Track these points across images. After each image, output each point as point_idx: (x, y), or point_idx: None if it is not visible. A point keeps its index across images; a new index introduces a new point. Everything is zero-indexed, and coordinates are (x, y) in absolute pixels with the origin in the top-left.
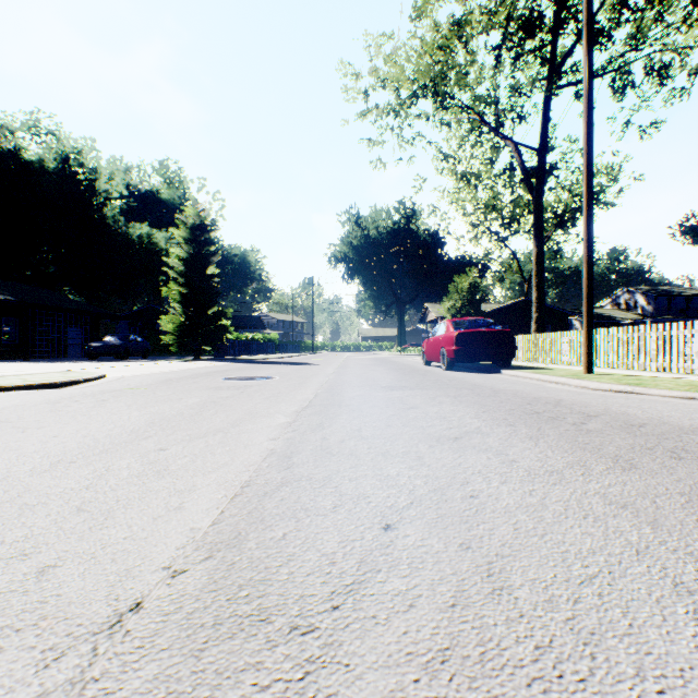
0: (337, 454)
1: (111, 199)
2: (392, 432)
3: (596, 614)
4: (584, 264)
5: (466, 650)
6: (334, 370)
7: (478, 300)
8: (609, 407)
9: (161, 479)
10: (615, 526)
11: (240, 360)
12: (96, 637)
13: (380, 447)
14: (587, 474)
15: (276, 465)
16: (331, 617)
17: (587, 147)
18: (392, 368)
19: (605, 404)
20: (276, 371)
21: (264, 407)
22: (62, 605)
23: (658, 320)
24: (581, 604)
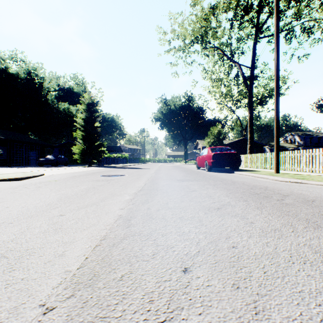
0: (155, 218)
1: (50, 91)
2: (184, 205)
3: None
4: (274, 120)
5: None
6: (154, 171)
7: (221, 138)
8: (292, 190)
9: (56, 234)
10: None
11: (110, 166)
12: None
13: (178, 214)
14: (295, 231)
15: (121, 225)
16: None
17: (276, 64)
18: (181, 170)
19: (290, 189)
20: (126, 172)
21: (119, 190)
22: None
23: (305, 148)
24: None
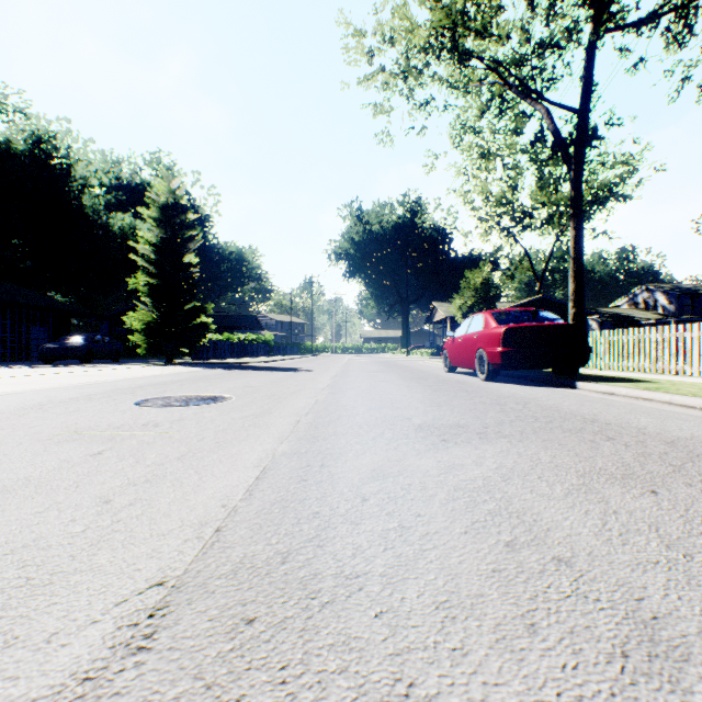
0: None
1: (90, 186)
2: None
3: None
4: None
5: None
6: (329, 380)
7: (492, 297)
8: None
9: None
10: None
11: (219, 364)
12: None
13: None
14: None
15: None
16: None
17: None
18: (407, 376)
19: None
20: (245, 383)
21: None
22: None
23: (683, 319)
24: None
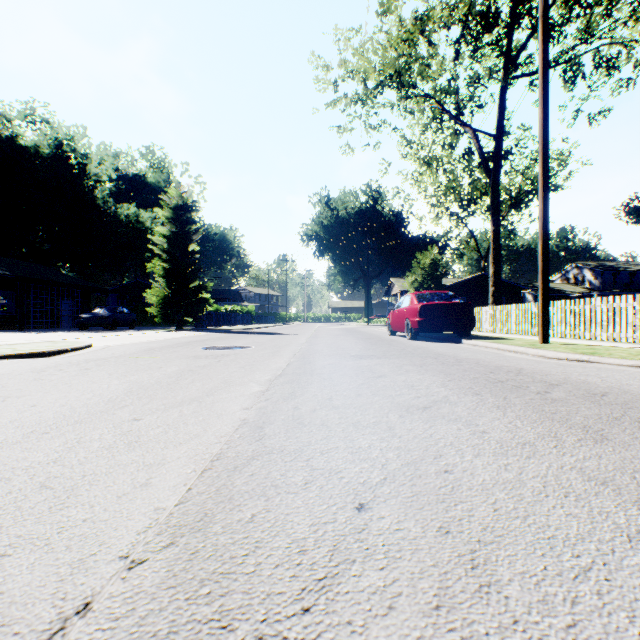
0: (309, 424)
1: (101, 181)
2: (362, 401)
3: (599, 620)
4: (540, 241)
5: None
6: (306, 339)
7: (439, 275)
8: (568, 375)
9: (131, 451)
10: (599, 506)
11: (219, 330)
12: None
13: (350, 417)
14: (560, 447)
15: (248, 436)
16: (300, 624)
17: (543, 131)
18: (360, 337)
19: (565, 372)
20: (252, 340)
21: (239, 375)
22: (1, 607)
23: (604, 293)
24: (581, 606)
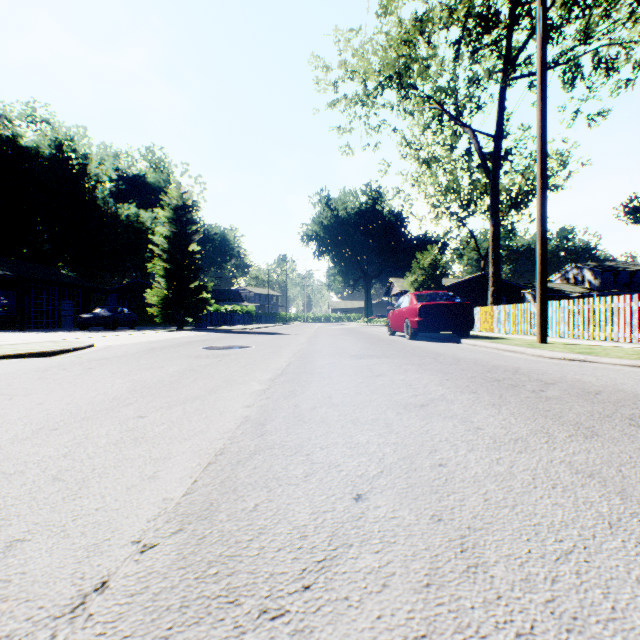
0: (309, 421)
1: (101, 182)
2: (361, 399)
3: (576, 595)
4: (538, 241)
5: (443, 638)
6: (306, 339)
7: (438, 275)
8: (564, 375)
9: (138, 447)
10: (585, 496)
11: (219, 330)
12: (56, 622)
13: (349, 414)
14: (551, 442)
15: (250, 432)
16: (301, 599)
17: (541, 133)
18: (359, 337)
19: (561, 371)
20: (252, 340)
21: (240, 375)
22: (25, 585)
23: (604, 293)
24: (560, 584)
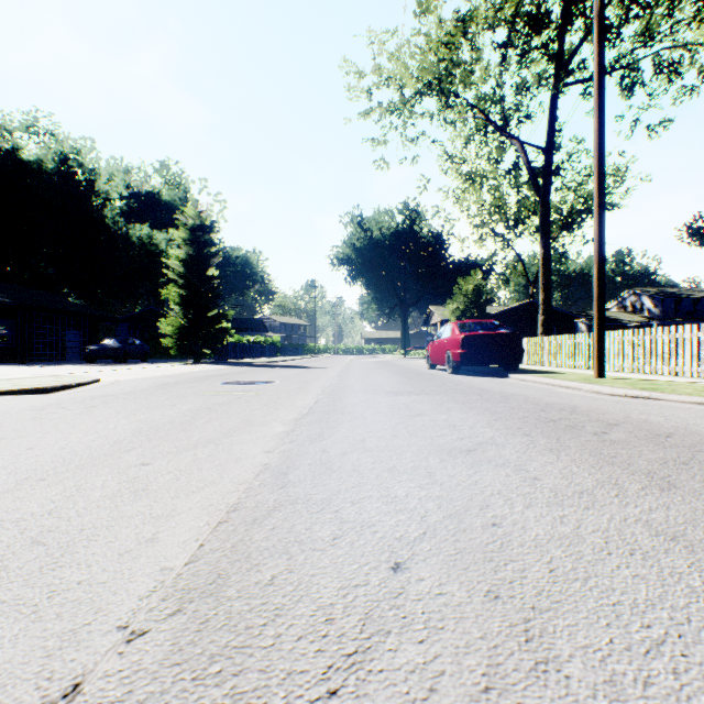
0: (338, 469)
1: (111, 199)
2: (398, 443)
3: None
4: (595, 264)
5: None
6: (336, 373)
7: (483, 302)
8: (628, 414)
9: (137, 501)
10: (670, 566)
11: (241, 363)
12: None
13: (385, 461)
14: (622, 496)
15: (269, 483)
16: None
17: (598, 143)
18: (396, 371)
19: (624, 410)
20: (277, 375)
21: (261, 414)
22: None
23: (665, 322)
24: (654, 688)
